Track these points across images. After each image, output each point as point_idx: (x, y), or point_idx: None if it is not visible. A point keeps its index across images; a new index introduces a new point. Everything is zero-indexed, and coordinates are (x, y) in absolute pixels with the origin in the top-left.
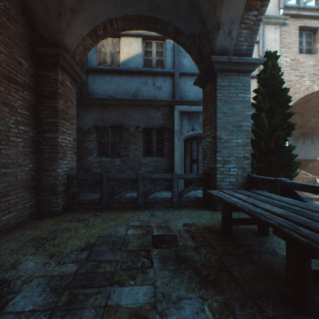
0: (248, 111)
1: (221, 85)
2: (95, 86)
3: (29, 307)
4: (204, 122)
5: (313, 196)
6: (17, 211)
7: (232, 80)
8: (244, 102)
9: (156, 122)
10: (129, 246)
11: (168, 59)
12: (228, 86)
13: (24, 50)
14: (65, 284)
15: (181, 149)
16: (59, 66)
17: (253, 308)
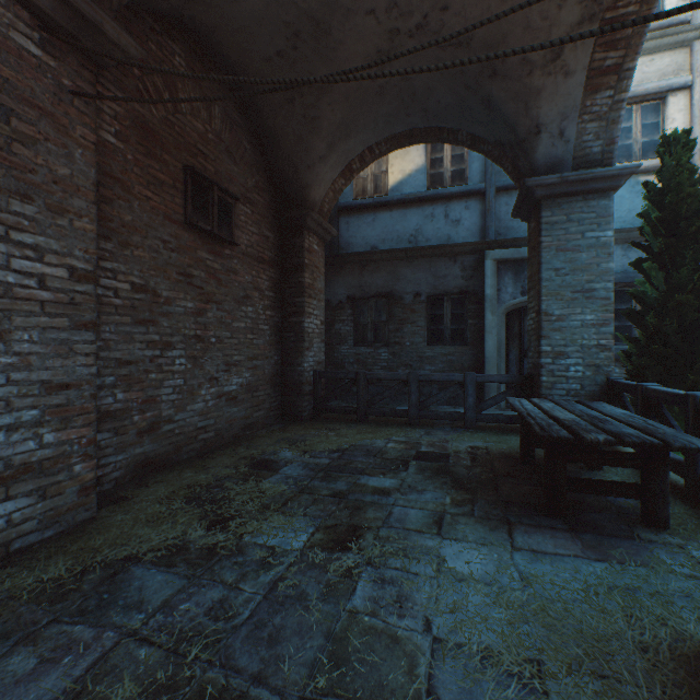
0: (607, 262)
1: (550, 223)
2: (349, 234)
3: (295, 474)
4: (528, 284)
5: None
6: (264, 410)
7: (573, 210)
8: (600, 246)
9: (451, 284)
10: (386, 456)
11: (473, 166)
12: (564, 223)
13: (270, 220)
14: (320, 468)
15: (498, 331)
16: (305, 228)
17: (498, 505)
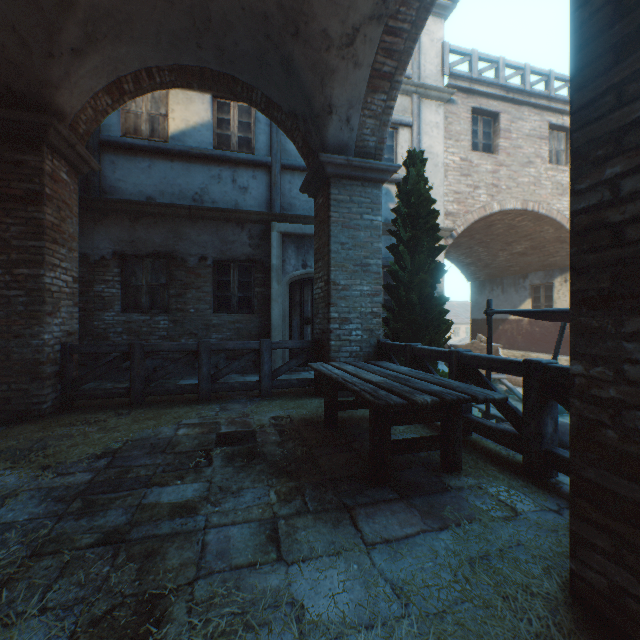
0: (378, 242)
1: (338, 200)
2: (117, 177)
3: (24, 517)
4: (315, 256)
5: (493, 376)
6: None
7: (354, 193)
8: (373, 228)
9: (239, 251)
10: (179, 448)
11: (260, 137)
12: (348, 202)
13: None
14: (75, 493)
15: (283, 299)
16: (46, 144)
17: (328, 487)
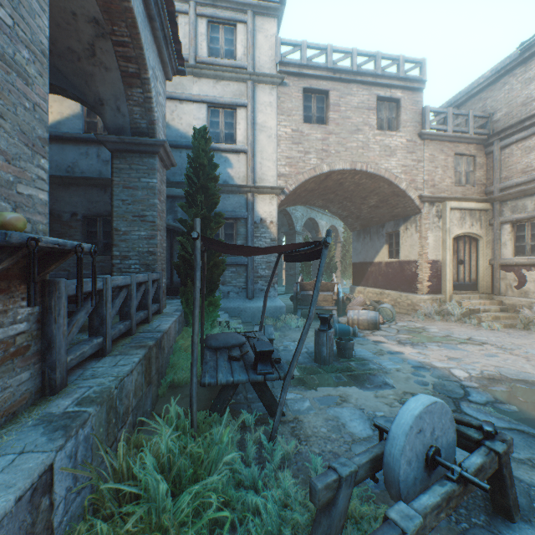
0: (154, 199)
1: (119, 168)
2: None
3: None
4: None
5: (326, 307)
6: None
7: (134, 162)
8: (150, 188)
9: (103, 208)
10: None
11: None
12: (129, 170)
13: None
14: None
15: None
16: None
17: None
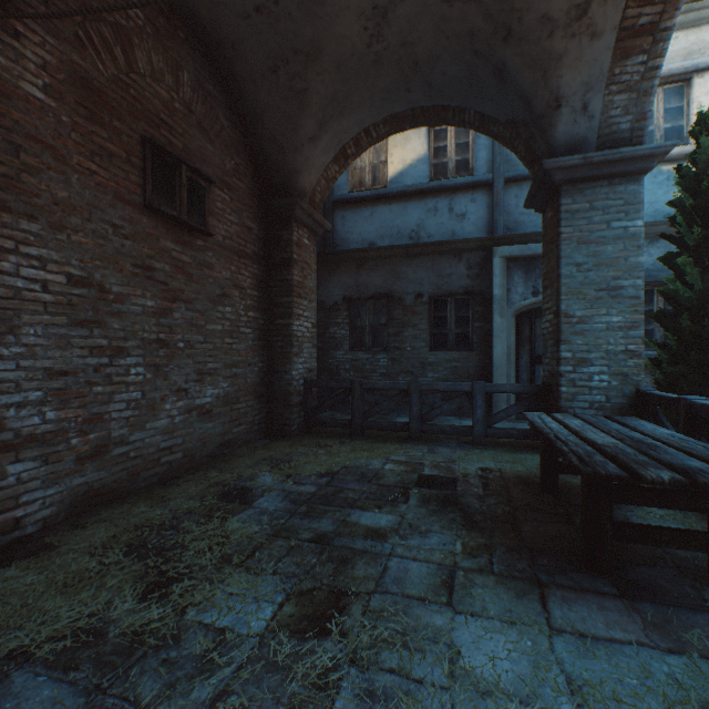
0: (637, 255)
1: (570, 211)
2: (345, 230)
3: (272, 507)
4: (543, 283)
5: None
6: (246, 424)
7: (596, 196)
8: (628, 237)
9: (456, 284)
10: (382, 481)
11: (479, 155)
12: (587, 211)
13: (254, 209)
14: (303, 499)
15: (507, 334)
16: (294, 220)
17: (522, 555)
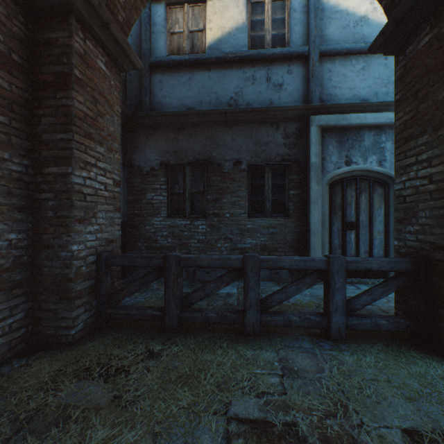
0: None
1: None
2: (163, 94)
3: None
4: (402, 134)
5: None
6: None
7: None
8: None
9: (273, 152)
10: None
11: (296, 28)
12: None
13: None
14: None
15: (323, 201)
16: (75, 16)
17: None
